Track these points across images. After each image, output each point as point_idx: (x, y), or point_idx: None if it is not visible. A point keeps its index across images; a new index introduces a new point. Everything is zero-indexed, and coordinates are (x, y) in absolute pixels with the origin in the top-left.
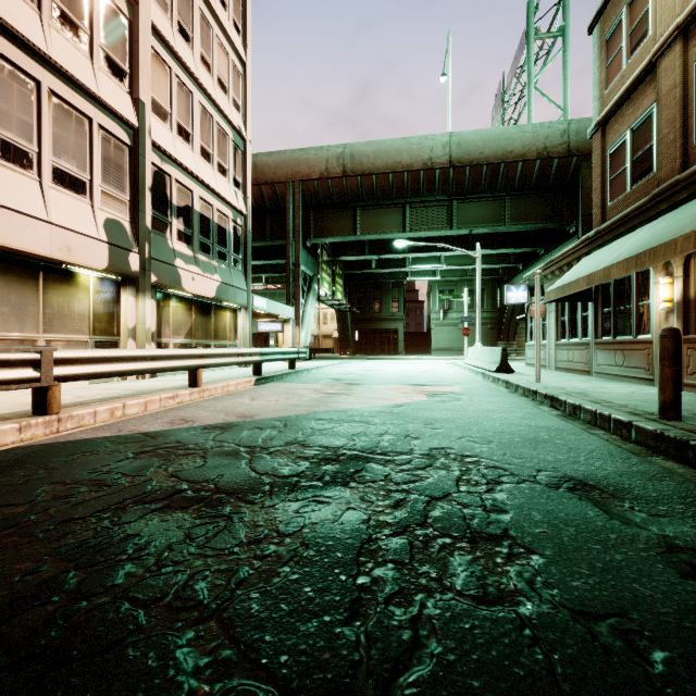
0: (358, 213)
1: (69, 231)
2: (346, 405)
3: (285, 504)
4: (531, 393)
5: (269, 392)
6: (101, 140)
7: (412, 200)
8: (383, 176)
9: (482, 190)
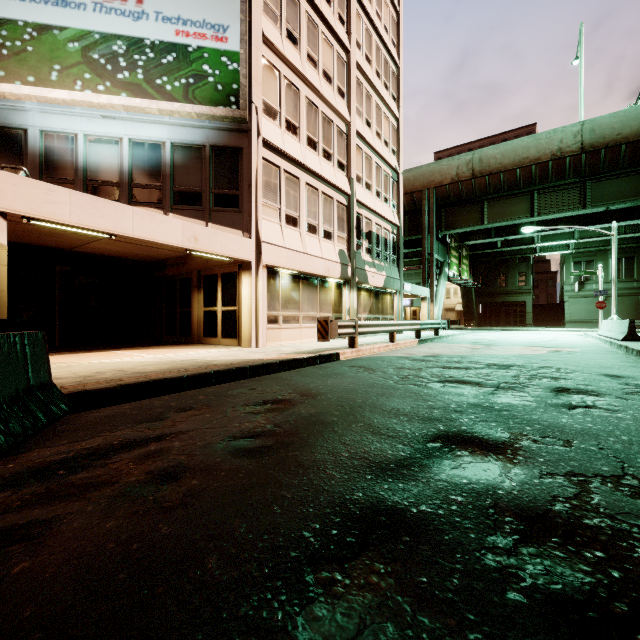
0: (485, 205)
1: (328, 260)
2: (490, 353)
3: (483, 370)
4: (639, 353)
5: (434, 346)
6: (337, 208)
7: (540, 187)
8: (510, 172)
9: (621, 168)
